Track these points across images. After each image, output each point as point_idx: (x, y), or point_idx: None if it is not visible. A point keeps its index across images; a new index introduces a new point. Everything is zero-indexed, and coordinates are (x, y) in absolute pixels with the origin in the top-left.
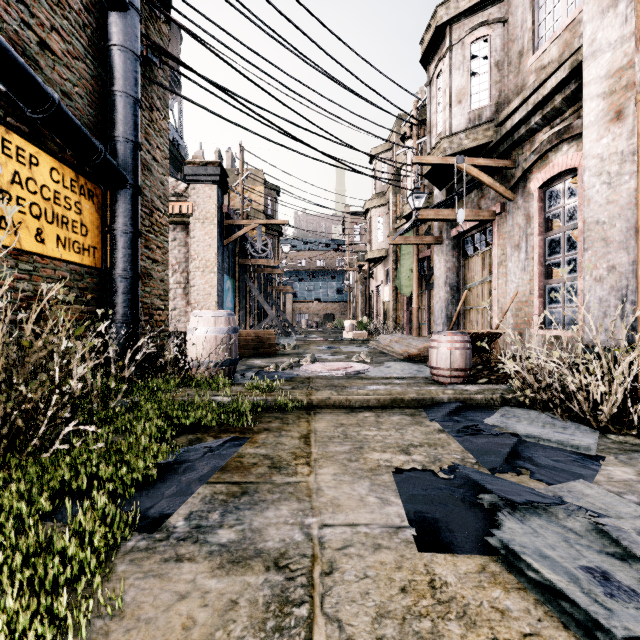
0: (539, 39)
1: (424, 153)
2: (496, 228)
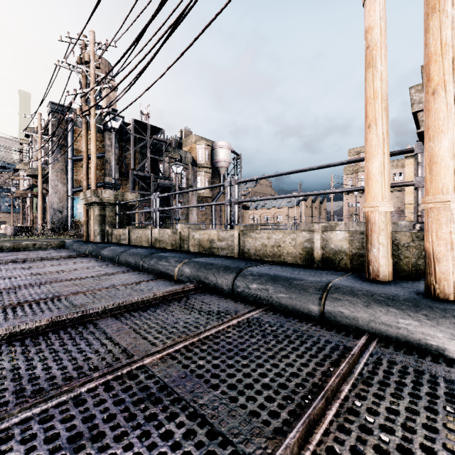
0: None
1: None
2: (48, 198)
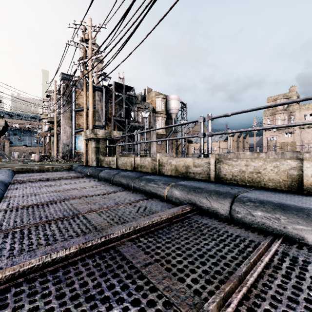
0: None
1: None
2: (60, 136)
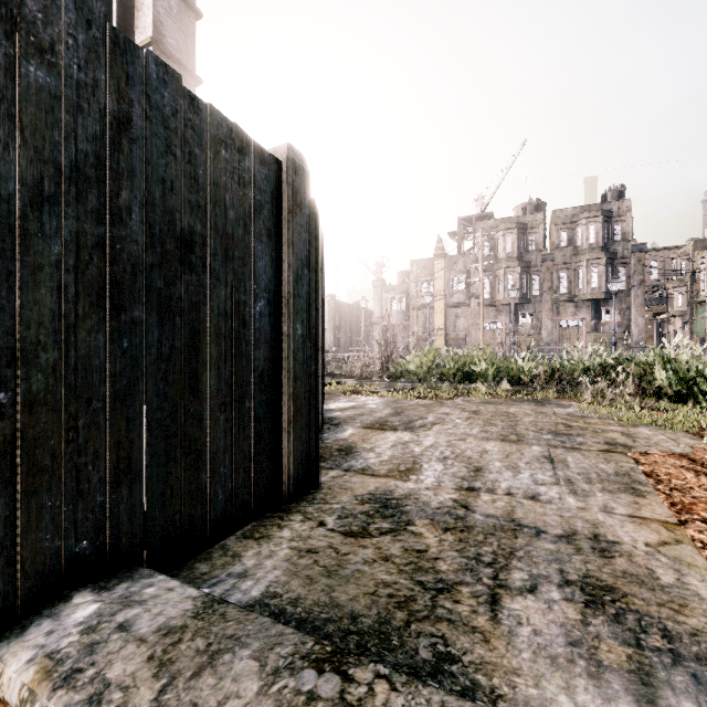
0: None
1: None
2: None
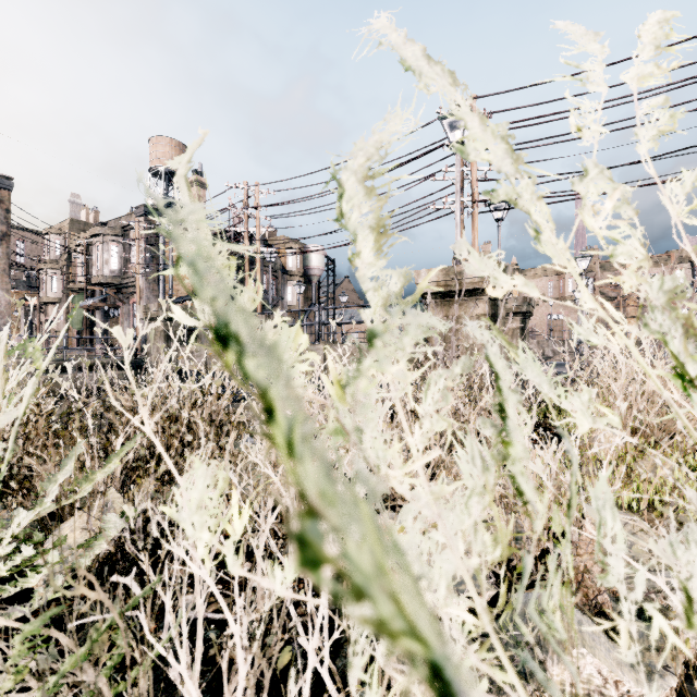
0: (132, 260)
1: (90, 260)
2: (121, 311)
